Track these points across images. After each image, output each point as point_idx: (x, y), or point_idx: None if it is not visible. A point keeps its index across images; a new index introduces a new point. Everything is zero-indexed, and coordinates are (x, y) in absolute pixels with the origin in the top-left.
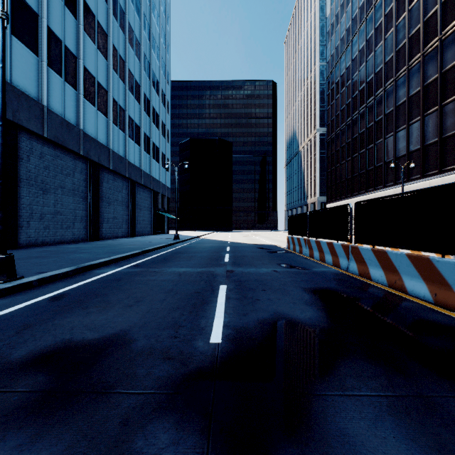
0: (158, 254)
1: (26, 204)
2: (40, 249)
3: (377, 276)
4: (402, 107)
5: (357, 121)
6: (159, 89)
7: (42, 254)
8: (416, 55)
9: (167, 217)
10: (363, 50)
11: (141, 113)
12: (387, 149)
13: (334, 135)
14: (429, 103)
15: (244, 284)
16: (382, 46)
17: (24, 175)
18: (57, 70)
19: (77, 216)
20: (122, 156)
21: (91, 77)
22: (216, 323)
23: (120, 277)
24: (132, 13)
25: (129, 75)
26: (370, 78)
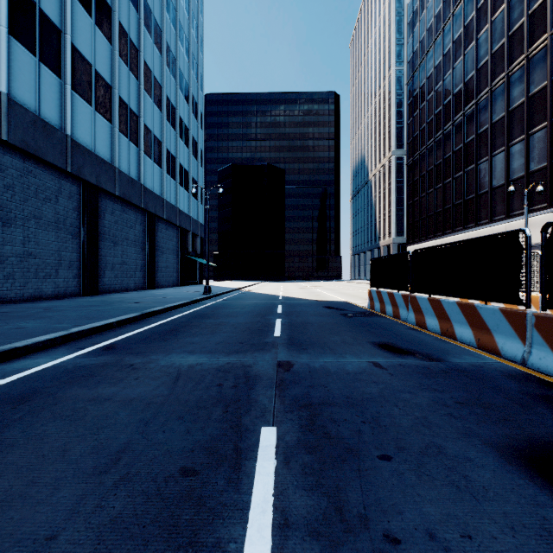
0: (167, 319)
1: None
2: None
3: None
4: (518, 112)
5: (450, 135)
6: (189, 95)
7: None
8: (540, 38)
9: (200, 263)
10: (459, 40)
11: (163, 123)
12: (496, 170)
13: (418, 156)
14: None
15: (322, 422)
16: (488, 31)
17: None
18: (26, 44)
19: (63, 260)
20: (135, 178)
21: (85, 63)
22: None
23: (38, 388)
24: None
25: (145, 70)
26: (469, 76)
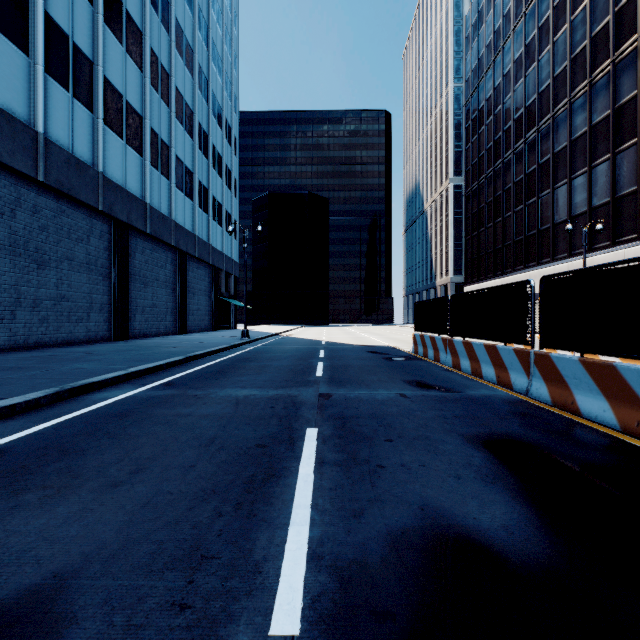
0: (211, 362)
1: (10, 284)
2: (28, 353)
3: (595, 409)
4: (581, 142)
5: (511, 164)
6: (222, 119)
7: (22, 364)
8: (602, 63)
9: (234, 305)
10: (520, 60)
11: (195, 152)
12: (558, 204)
13: (476, 186)
14: (623, 134)
15: (350, 426)
16: (550, 52)
17: (6, 239)
18: (60, 80)
19: (95, 303)
20: (165, 214)
21: (116, 95)
22: (291, 548)
23: (130, 409)
24: (181, 4)
25: (177, 96)
26: (530, 101)
